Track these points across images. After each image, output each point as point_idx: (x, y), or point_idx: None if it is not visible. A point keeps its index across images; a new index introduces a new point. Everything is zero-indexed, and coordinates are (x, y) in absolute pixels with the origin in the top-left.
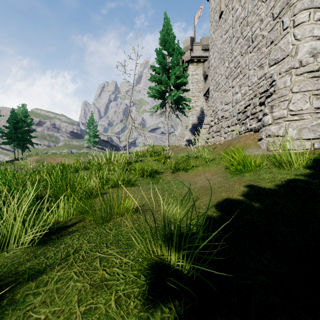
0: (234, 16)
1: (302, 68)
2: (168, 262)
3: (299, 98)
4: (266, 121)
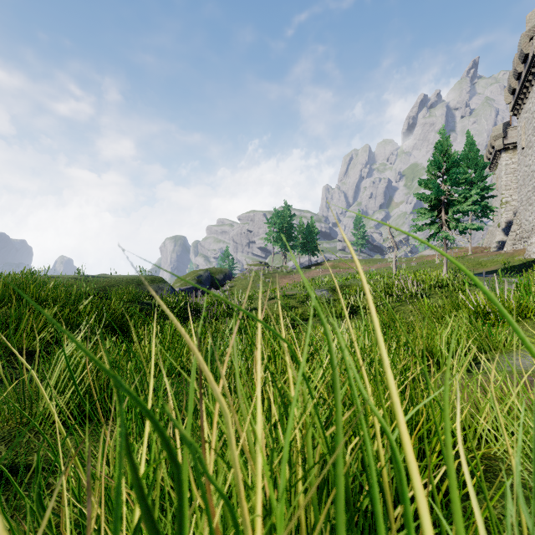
0: (529, 162)
1: None
2: None
3: None
4: (528, 244)
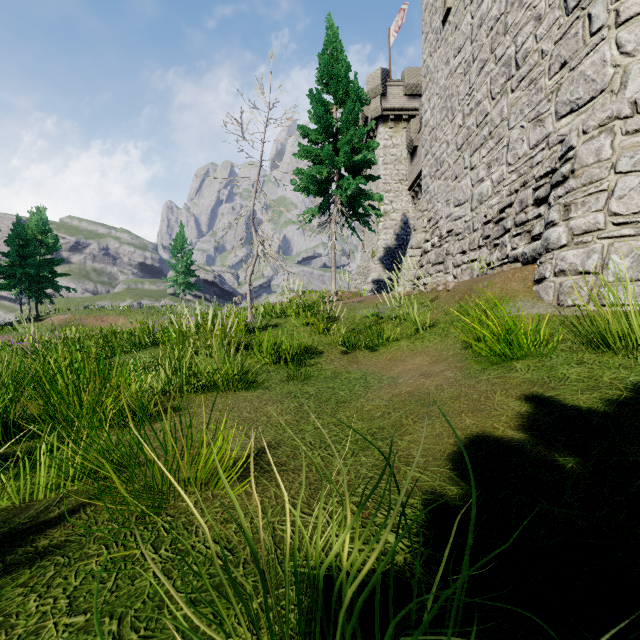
0: (476, 15)
1: (639, 117)
2: None
3: (635, 186)
4: (553, 240)
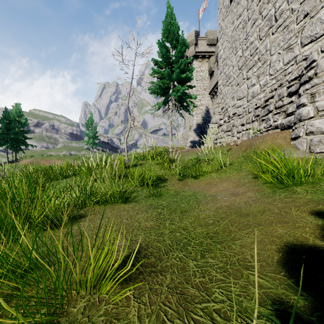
0: None
1: None
2: None
3: None
4: (304, 114)
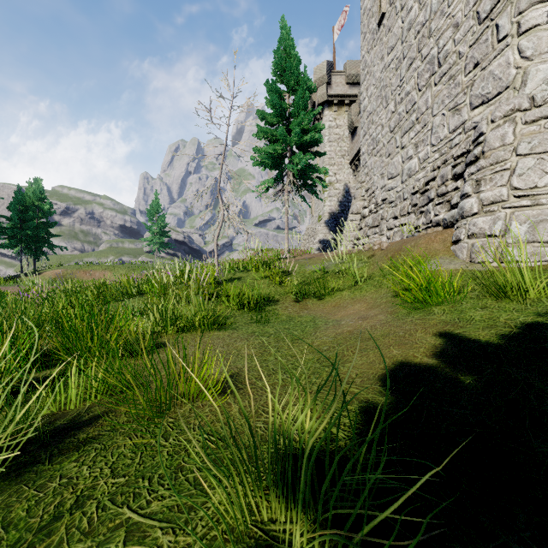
0: (406, 20)
1: (536, 110)
2: (286, 546)
3: (531, 166)
4: (467, 209)
